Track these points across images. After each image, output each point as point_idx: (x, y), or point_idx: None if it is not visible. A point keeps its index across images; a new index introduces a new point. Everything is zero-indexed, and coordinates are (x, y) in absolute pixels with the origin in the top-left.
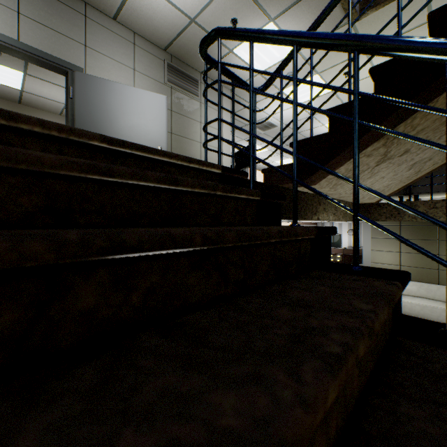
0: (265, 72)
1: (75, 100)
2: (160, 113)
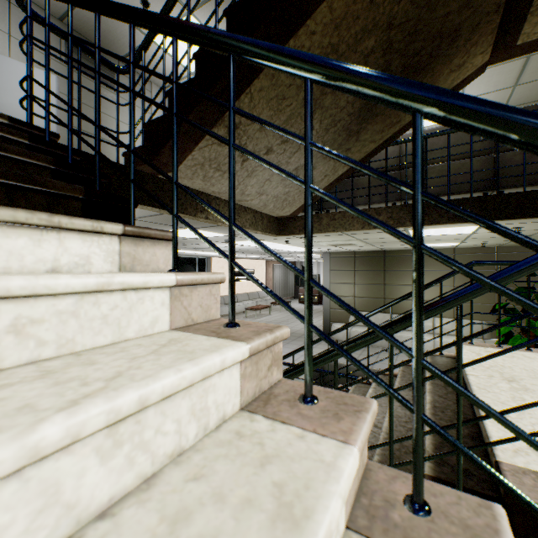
0: (54, 27)
1: None
2: None
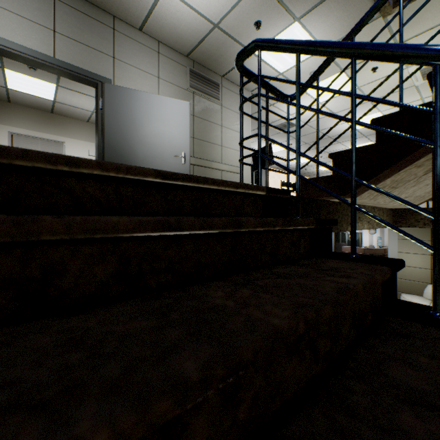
0: (315, 86)
1: (104, 111)
2: (183, 119)
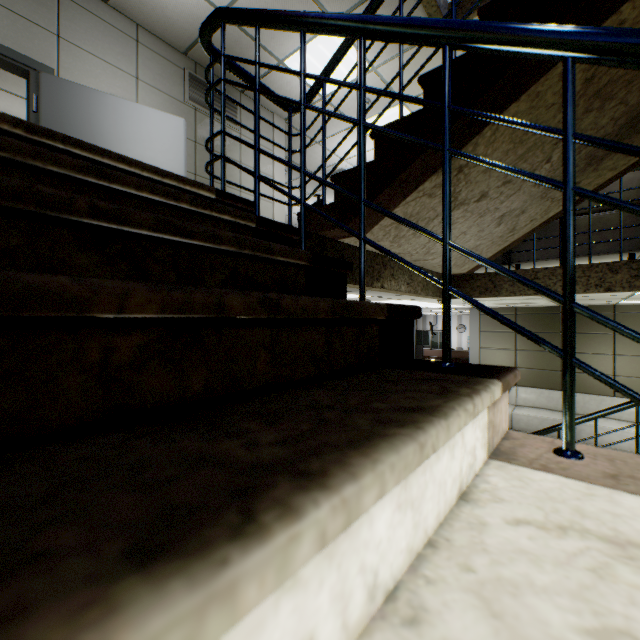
0: (271, 66)
1: (40, 116)
2: (175, 143)
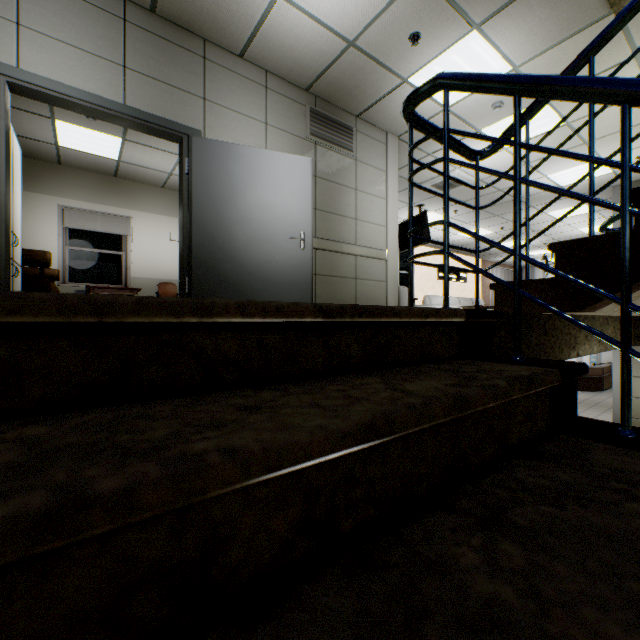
0: (550, 150)
1: (192, 177)
2: (302, 184)
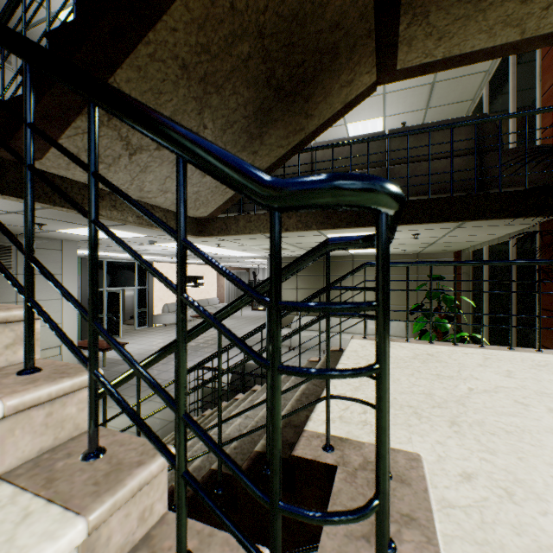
0: None
1: None
2: None
